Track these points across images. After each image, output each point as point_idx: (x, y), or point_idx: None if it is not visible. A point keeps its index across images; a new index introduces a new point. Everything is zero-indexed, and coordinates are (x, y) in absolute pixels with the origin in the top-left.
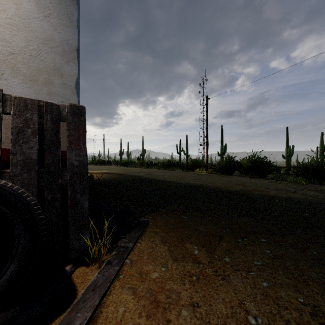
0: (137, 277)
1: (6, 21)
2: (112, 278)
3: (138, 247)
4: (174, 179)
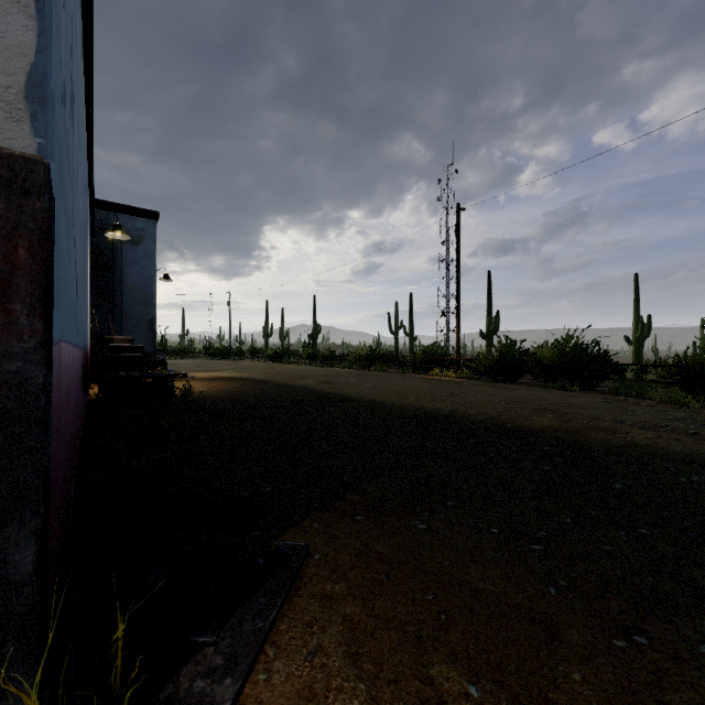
0: None
1: None
2: None
3: (259, 696)
4: (384, 395)
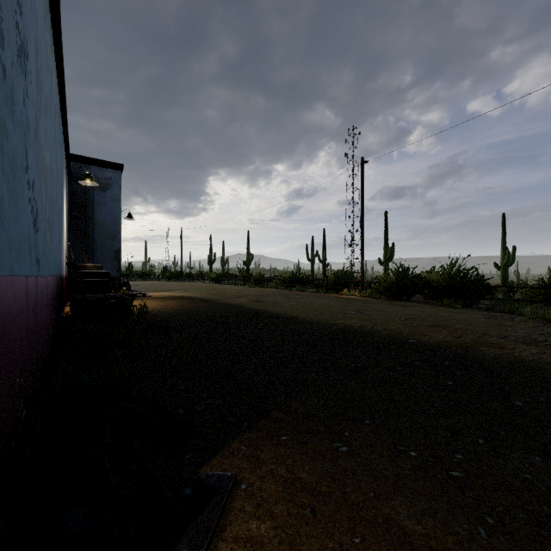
0: None
1: None
2: None
3: None
4: (304, 312)
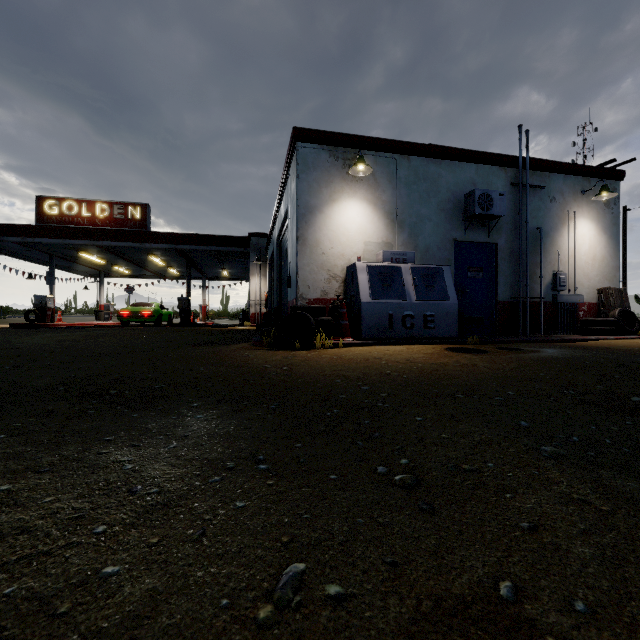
0: None
1: (605, 266)
2: None
3: None
4: None
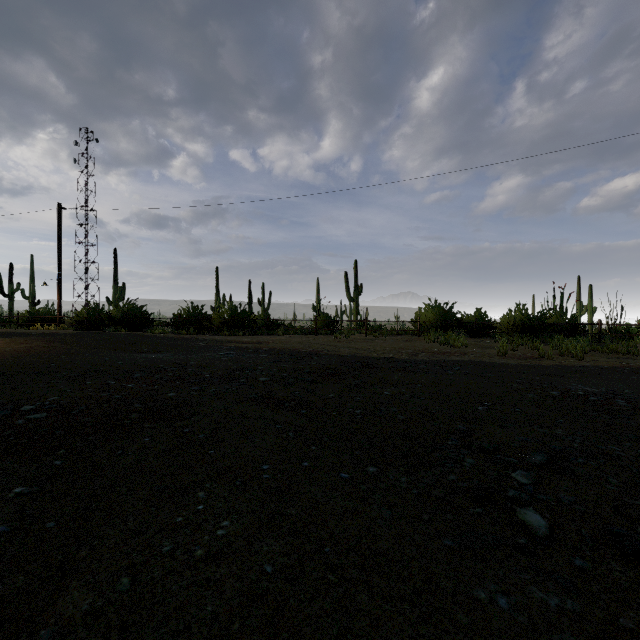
0: None
1: None
2: None
3: None
4: None
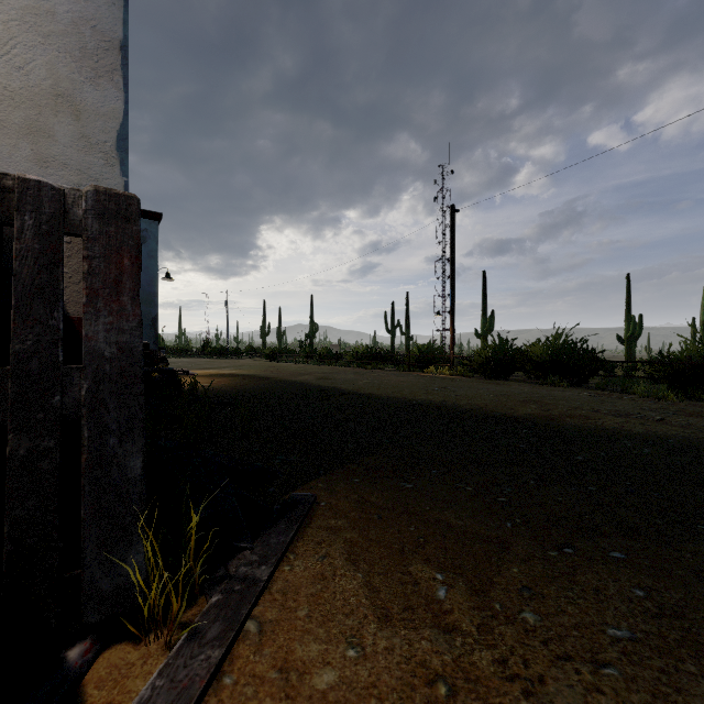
0: (275, 684)
1: None
2: (199, 692)
3: (285, 578)
4: (380, 389)
